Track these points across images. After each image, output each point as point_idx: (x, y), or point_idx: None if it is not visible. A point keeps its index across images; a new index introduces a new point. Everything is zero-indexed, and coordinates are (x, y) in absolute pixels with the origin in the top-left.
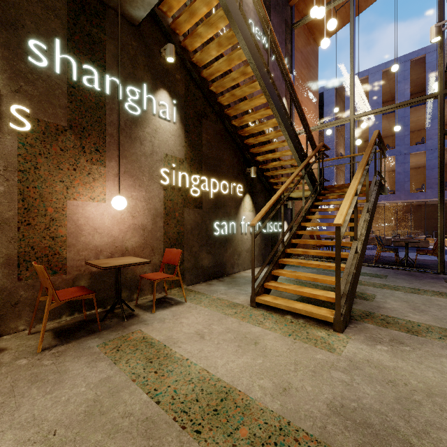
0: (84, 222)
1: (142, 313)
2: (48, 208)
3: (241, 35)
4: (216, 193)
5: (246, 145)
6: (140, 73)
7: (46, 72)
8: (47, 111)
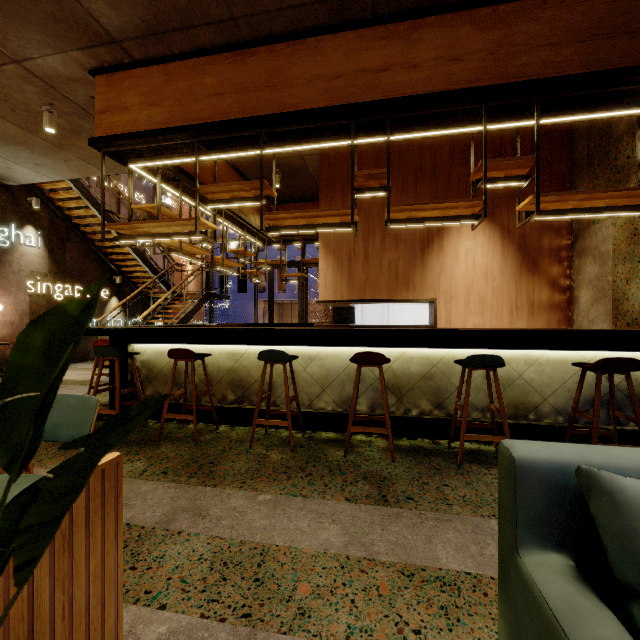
0: None
1: None
2: None
3: (92, 207)
4: (80, 297)
5: (112, 259)
6: (10, 217)
7: None
8: None
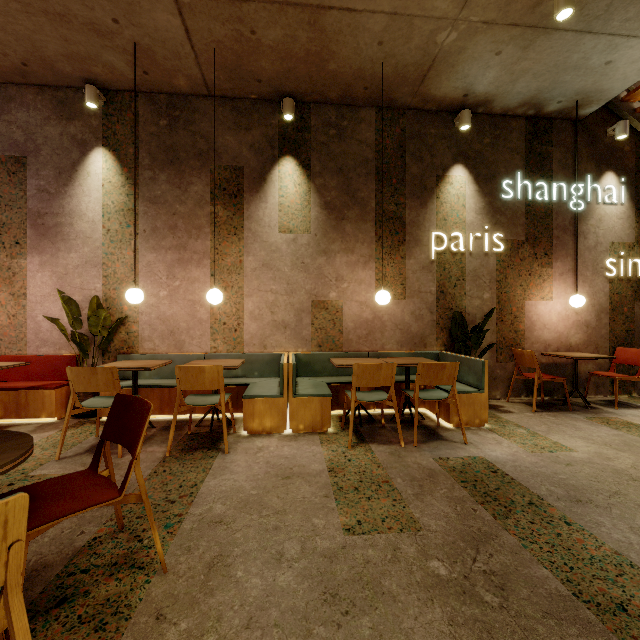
0: (536, 319)
1: (602, 408)
2: (512, 308)
3: None
4: None
5: None
6: (583, 166)
7: (511, 201)
8: (511, 232)
